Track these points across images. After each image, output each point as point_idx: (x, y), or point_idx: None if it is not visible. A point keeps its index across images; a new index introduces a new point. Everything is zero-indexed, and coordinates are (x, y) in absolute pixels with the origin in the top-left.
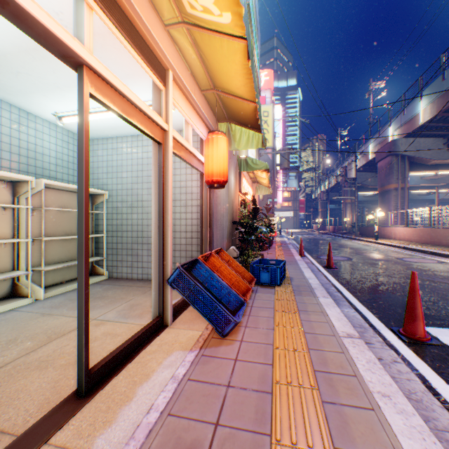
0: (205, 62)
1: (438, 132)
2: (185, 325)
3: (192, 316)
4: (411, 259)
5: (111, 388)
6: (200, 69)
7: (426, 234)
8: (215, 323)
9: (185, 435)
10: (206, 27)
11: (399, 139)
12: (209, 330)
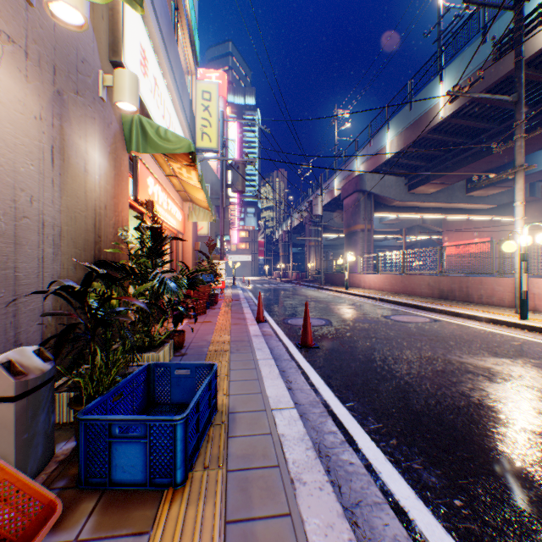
0: None
1: (402, 171)
2: None
3: None
4: (401, 318)
5: None
6: None
7: (399, 282)
8: None
9: None
10: None
11: (366, 174)
12: None
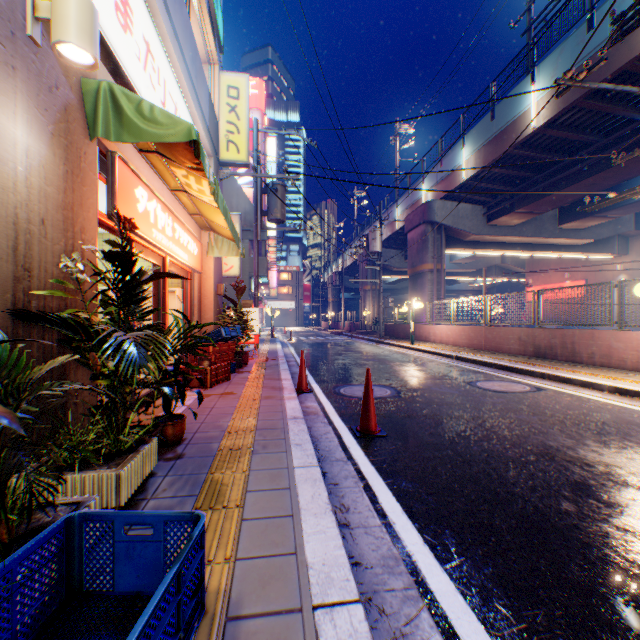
0: None
1: (479, 198)
2: None
3: None
4: (491, 385)
5: None
6: None
7: (480, 335)
8: None
9: None
10: None
11: (436, 201)
12: None
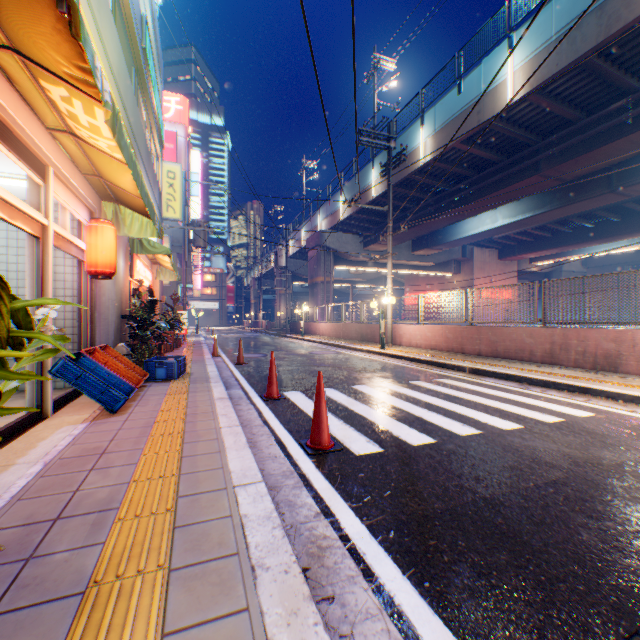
0: (92, 161)
1: (356, 231)
2: (70, 414)
3: (77, 409)
4: (319, 352)
5: (11, 448)
6: (84, 160)
7: (340, 329)
8: (106, 403)
9: (90, 446)
10: (97, 147)
11: (326, 230)
12: (99, 412)
